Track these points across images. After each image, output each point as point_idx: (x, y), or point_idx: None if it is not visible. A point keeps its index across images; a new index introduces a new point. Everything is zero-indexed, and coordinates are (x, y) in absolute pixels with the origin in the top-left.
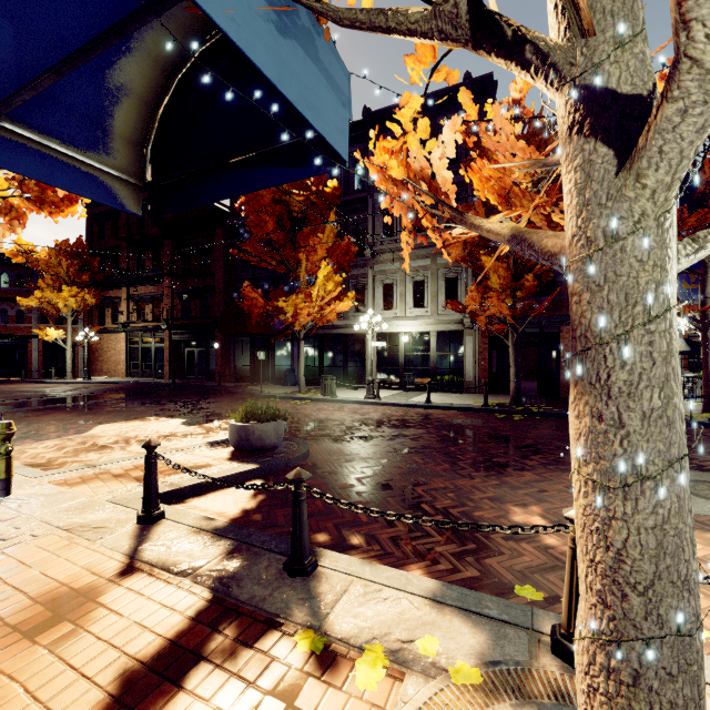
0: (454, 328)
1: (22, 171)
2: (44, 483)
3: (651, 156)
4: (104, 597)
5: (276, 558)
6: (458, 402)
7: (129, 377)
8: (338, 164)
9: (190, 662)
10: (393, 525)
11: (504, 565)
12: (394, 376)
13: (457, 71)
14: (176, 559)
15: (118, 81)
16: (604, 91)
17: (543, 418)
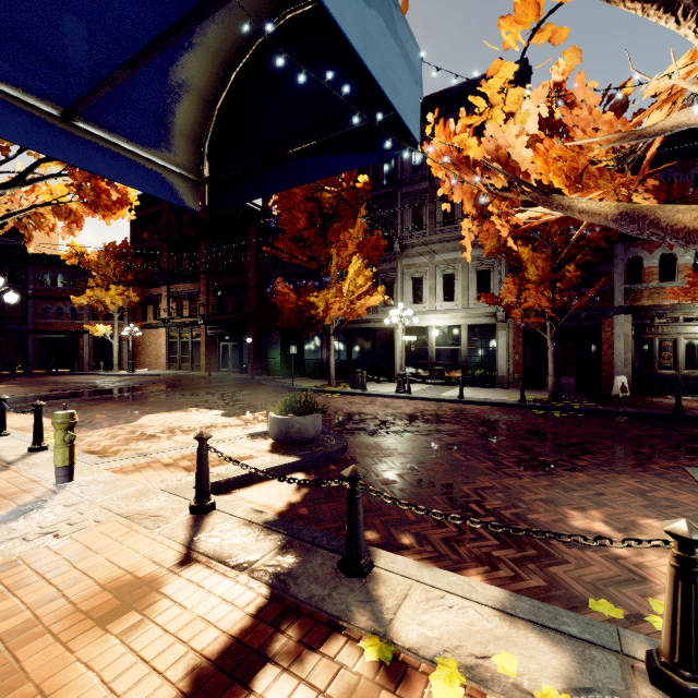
0: (486, 322)
1: (94, 169)
2: (102, 470)
3: None
4: (167, 587)
5: (330, 556)
6: (492, 397)
7: (168, 370)
8: (409, 147)
9: (256, 663)
10: (443, 525)
11: (571, 575)
12: (423, 370)
13: (566, 28)
14: (231, 552)
15: (179, 78)
16: None
17: (586, 415)
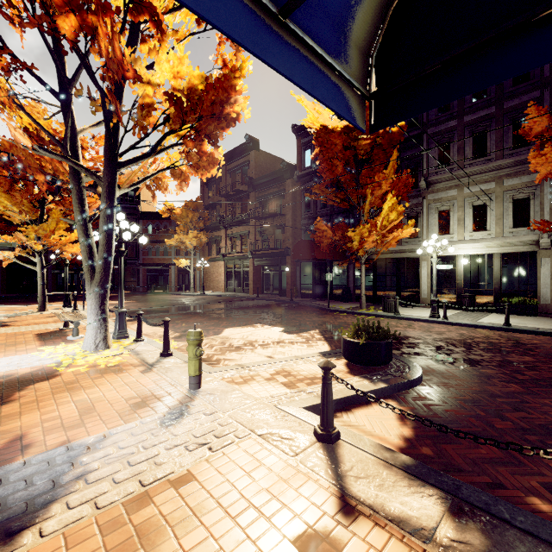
0: (525, 250)
1: (297, 79)
2: (218, 379)
3: None
4: (347, 548)
5: (530, 541)
6: (543, 326)
7: (226, 292)
8: None
9: None
10: None
11: None
12: (450, 296)
13: None
14: (394, 506)
15: None
16: None
17: None
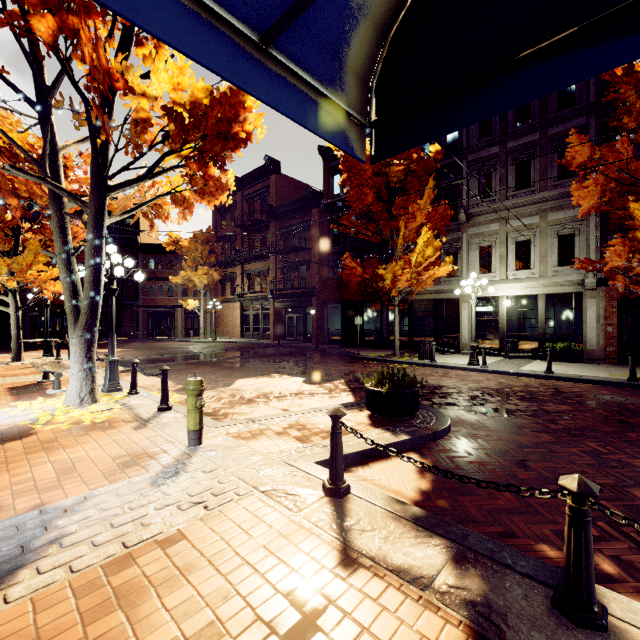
0: (570, 290)
1: (283, 109)
2: (223, 434)
3: None
4: (342, 599)
5: (528, 584)
6: (587, 373)
7: (242, 338)
8: None
9: None
10: None
11: None
12: (492, 342)
13: None
14: (396, 557)
15: None
16: None
17: None
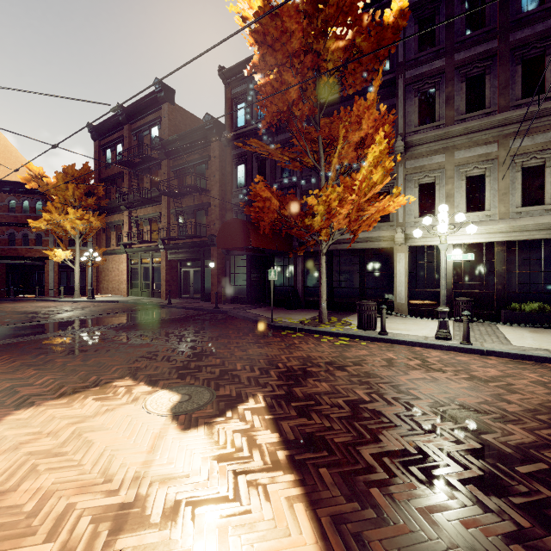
0: (540, 236)
1: None
2: None
3: None
4: None
5: None
6: None
7: (130, 296)
8: None
9: None
10: None
11: None
12: (435, 301)
13: None
14: None
15: None
16: None
17: None
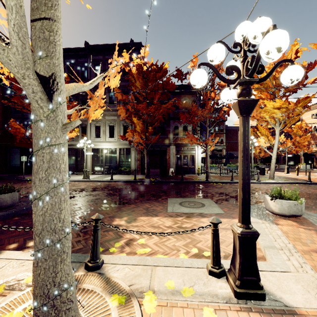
0: (126, 147)
1: None
2: None
3: (29, 98)
4: None
5: None
6: (125, 178)
7: None
8: None
9: None
10: None
11: None
12: (100, 168)
13: None
14: None
15: None
16: (35, 72)
17: (155, 183)
